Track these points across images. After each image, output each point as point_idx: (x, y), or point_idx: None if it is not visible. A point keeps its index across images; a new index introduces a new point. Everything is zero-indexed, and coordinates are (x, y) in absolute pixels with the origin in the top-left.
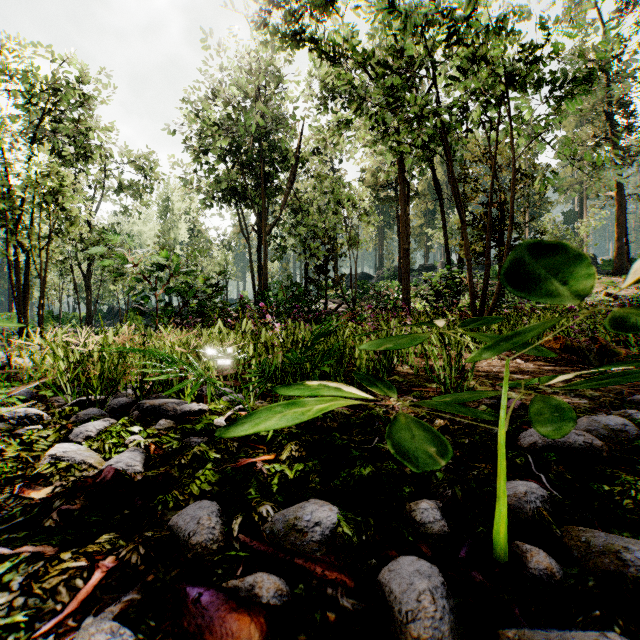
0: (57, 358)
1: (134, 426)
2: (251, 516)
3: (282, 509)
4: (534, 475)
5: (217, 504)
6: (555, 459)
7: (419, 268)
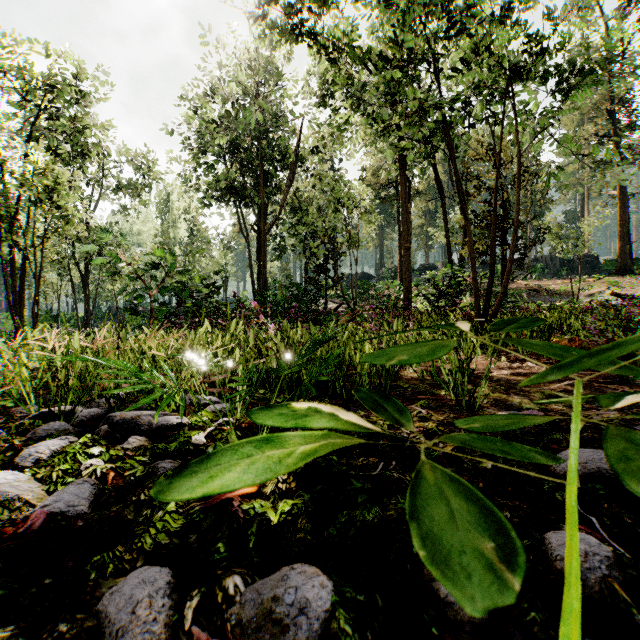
0: (20, 364)
1: (94, 447)
2: (213, 592)
3: (258, 577)
4: (583, 518)
5: (170, 571)
6: (603, 493)
7: (420, 268)
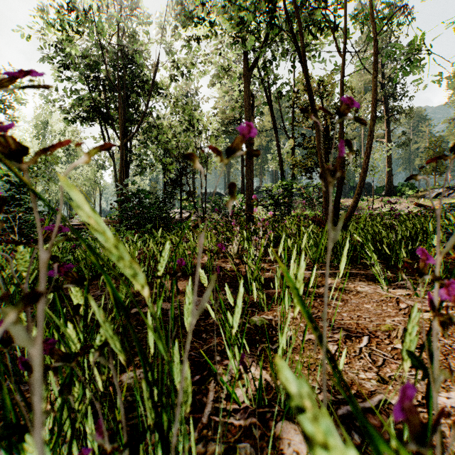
0: None
1: None
2: None
3: None
4: None
5: None
6: None
7: (256, 189)
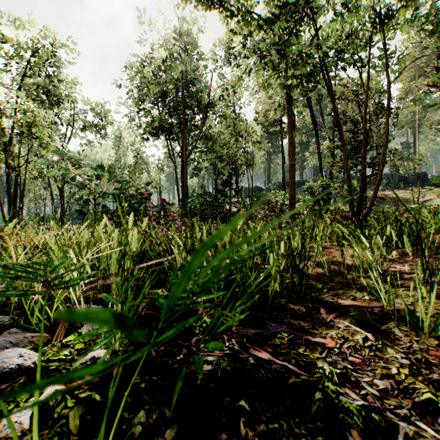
0: None
1: None
2: None
3: None
4: None
5: None
6: None
7: (296, 183)
